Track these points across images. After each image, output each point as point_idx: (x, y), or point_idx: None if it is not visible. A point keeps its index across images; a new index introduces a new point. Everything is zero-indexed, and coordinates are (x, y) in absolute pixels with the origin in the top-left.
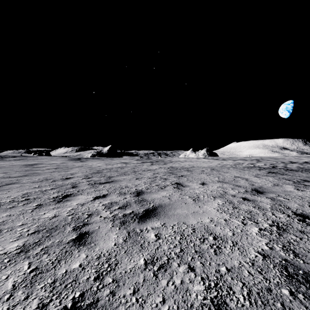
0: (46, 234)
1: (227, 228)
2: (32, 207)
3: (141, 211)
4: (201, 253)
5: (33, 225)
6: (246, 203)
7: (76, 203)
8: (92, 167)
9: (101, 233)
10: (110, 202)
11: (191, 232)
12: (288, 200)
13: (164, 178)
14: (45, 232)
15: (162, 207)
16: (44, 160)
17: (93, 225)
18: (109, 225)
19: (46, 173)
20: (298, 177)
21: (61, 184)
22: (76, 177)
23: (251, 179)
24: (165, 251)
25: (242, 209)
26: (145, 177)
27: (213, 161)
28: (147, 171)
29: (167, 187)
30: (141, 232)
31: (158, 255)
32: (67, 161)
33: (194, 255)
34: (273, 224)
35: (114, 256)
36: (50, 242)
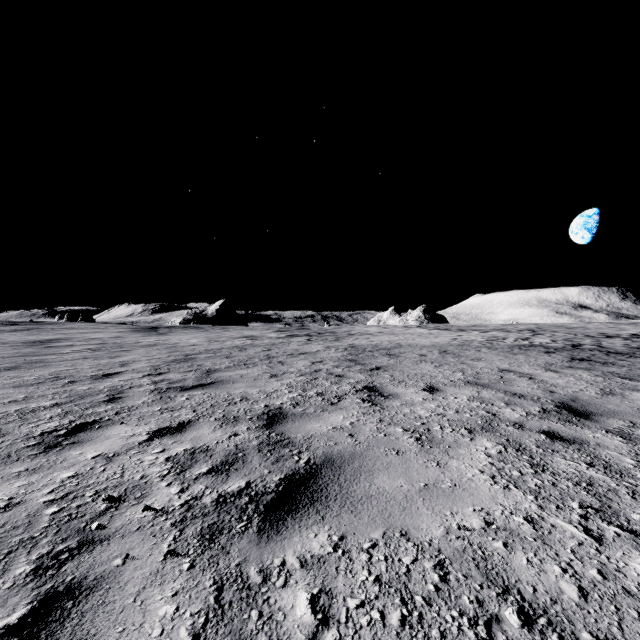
0: None
1: (549, 559)
2: None
3: (272, 485)
4: None
5: None
6: (563, 449)
7: (95, 454)
8: (177, 348)
9: (124, 593)
10: (190, 448)
11: (435, 581)
12: None
13: (338, 374)
14: None
15: (335, 465)
16: (78, 331)
17: (110, 548)
18: (163, 547)
19: (66, 361)
20: None
21: (85, 392)
22: (130, 371)
23: (541, 376)
24: None
25: (562, 471)
26: (291, 370)
27: (440, 333)
28: (297, 356)
29: (346, 400)
30: (262, 586)
31: None
32: (126, 332)
33: None
34: None
35: None
36: None
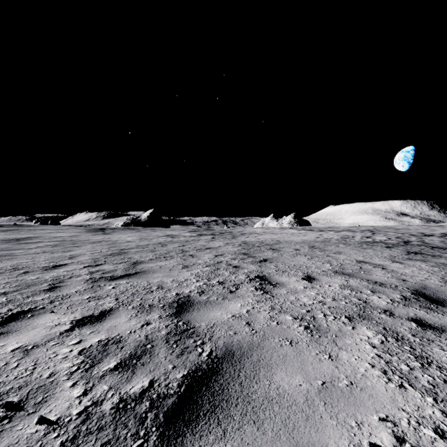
0: None
1: None
2: None
3: (174, 384)
4: None
5: None
6: (437, 339)
7: (16, 346)
8: (115, 244)
9: None
10: (104, 339)
11: None
12: None
13: (235, 265)
14: None
15: (235, 358)
16: (46, 232)
17: None
18: None
19: (28, 254)
20: None
21: (32, 282)
22: (75, 263)
23: (391, 267)
24: None
25: (446, 365)
26: (199, 262)
27: (306, 233)
28: (204, 250)
29: (242, 288)
30: None
31: None
32: (82, 232)
33: None
34: None
35: None
36: None
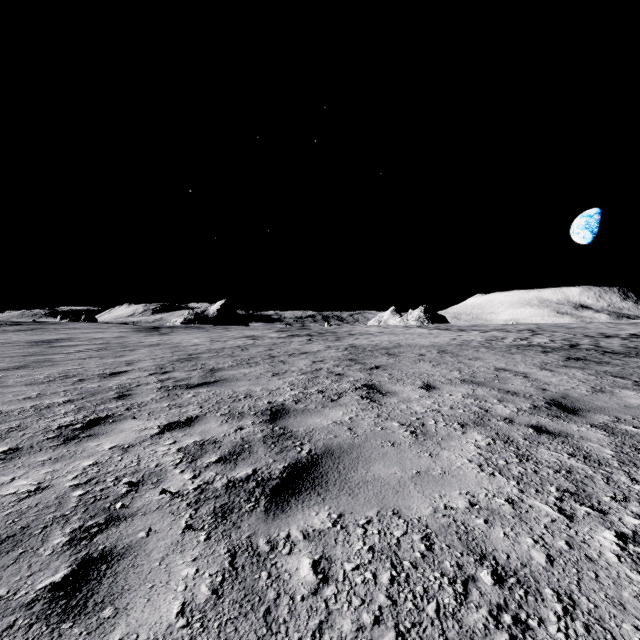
0: None
1: (524, 533)
2: None
3: (276, 472)
4: None
5: None
6: (548, 442)
7: (112, 445)
8: (180, 347)
9: (150, 558)
10: (199, 440)
11: (422, 550)
12: None
13: (338, 373)
14: None
15: (335, 455)
16: (81, 331)
17: (134, 523)
18: (181, 523)
19: (73, 360)
20: (638, 369)
21: (95, 390)
22: (136, 369)
23: (535, 375)
24: None
25: (544, 461)
26: (293, 369)
27: (439, 333)
28: (298, 355)
29: (345, 397)
30: (270, 553)
31: None
32: (129, 332)
33: None
34: None
35: None
36: None
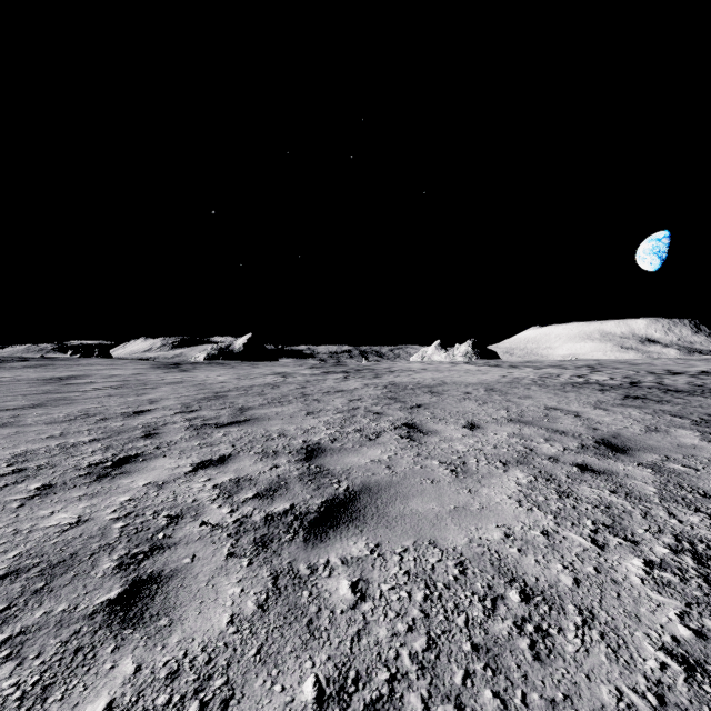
0: (37, 582)
1: (555, 560)
2: (24, 492)
3: (314, 507)
4: (491, 655)
5: (8, 553)
6: (591, 480)
7: (146, 482)
8: (205, 385)
9: (197, 580)
10: (234, 477)
11: (455, 574)
12: (697, 472)
13: (377, 412)
14: (34, 575)
15: (373, 492)
16: (95, 368)
17: (178, 551)
18: (223, 551)
19: (91, 398)
20: (700, 408)
21: (120, 429)
22: (160, 408)
23: (588, 414)
24: (381, 645)
25: (585, 497)
26: (328, 408)
27: (489, 370)
28: (333, 393)
29: (384, 436)
30: (311, 576)
31: (360, 661)
32: (147, 369)
33: (471, 665)
34: (680, 545)
35: (223, 668)
36: (37, 615)
